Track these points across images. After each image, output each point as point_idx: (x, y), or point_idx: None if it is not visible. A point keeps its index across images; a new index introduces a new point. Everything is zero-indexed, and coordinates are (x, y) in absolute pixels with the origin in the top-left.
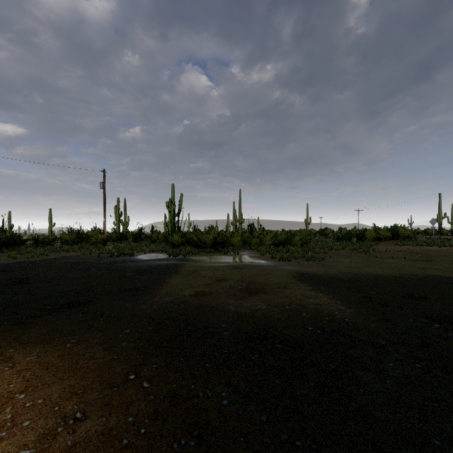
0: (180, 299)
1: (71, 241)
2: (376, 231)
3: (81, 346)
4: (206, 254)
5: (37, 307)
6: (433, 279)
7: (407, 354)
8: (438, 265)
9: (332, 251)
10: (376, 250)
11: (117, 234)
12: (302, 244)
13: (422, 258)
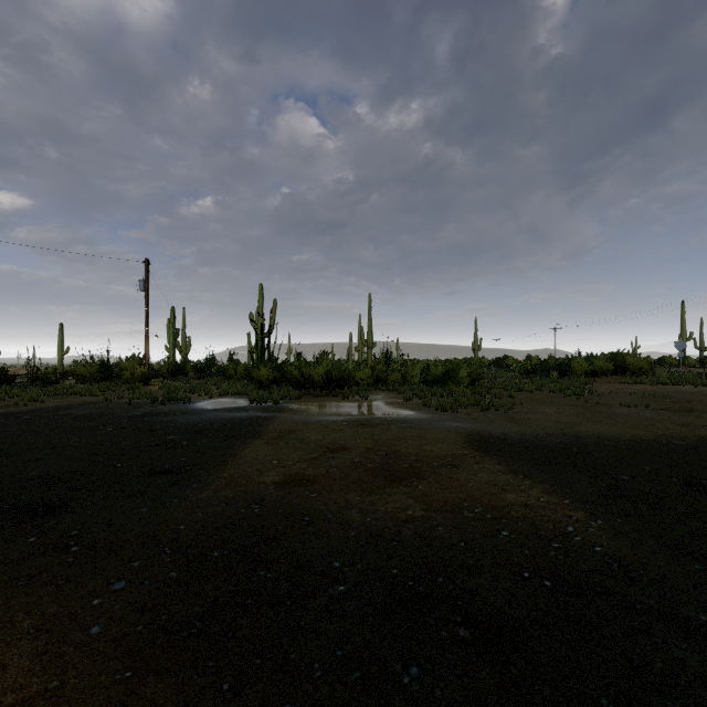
0: (254, 492)
1: (91, 377)
2: (589, 360)
3: None
4: (313, 399)
5: None
6: None
7: None
8: None
9: (521, 394)
10: (594, 393)
11: (168, 366)
12: (472, 382)
13: (675, 406)
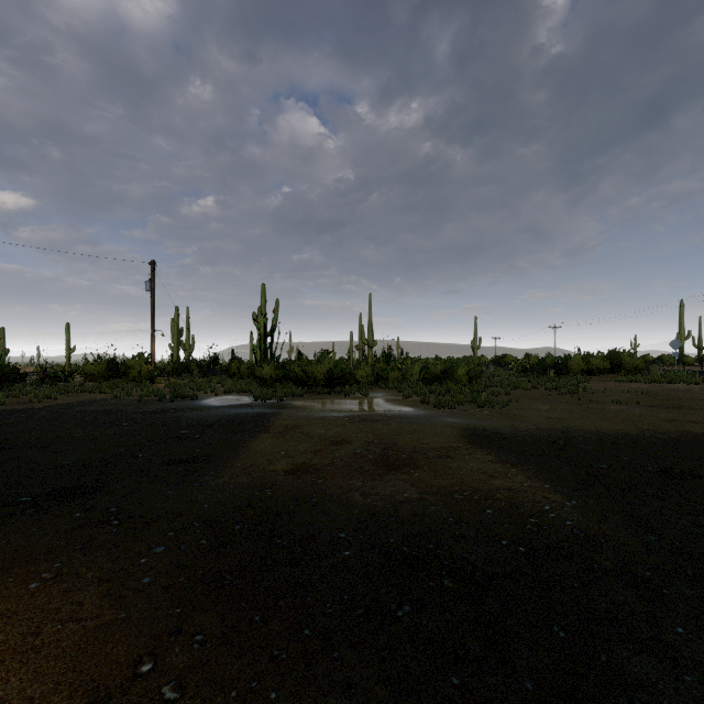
0: (266, 478)
1: (99, 375)
2: (586, 359)
3: (58, 588)
4: (315, 396)
5: (3, 498)
6: (696, 441)
7: (701, 601)
8: (695, 414)
9: (518, 392)
10: (589, 390)
11: (173, 364)
12: (470, 380)
13: (665, 403)
